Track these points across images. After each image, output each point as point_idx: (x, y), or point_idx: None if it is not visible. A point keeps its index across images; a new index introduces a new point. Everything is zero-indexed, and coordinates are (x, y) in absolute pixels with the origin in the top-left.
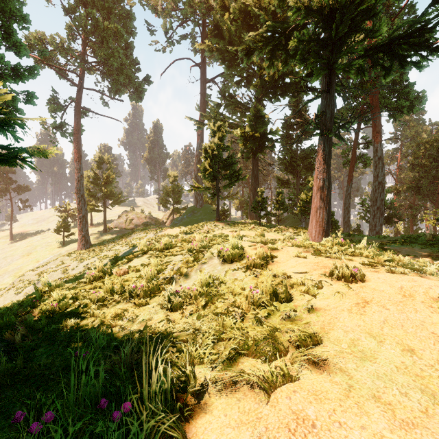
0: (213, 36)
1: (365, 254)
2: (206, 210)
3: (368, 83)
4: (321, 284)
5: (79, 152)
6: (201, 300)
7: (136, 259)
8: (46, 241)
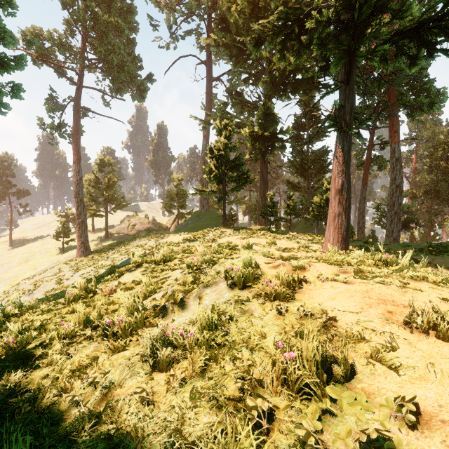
0: (219, 29)
1: (432, 279)
2: (212, 215)
3: (385, 79)
4: (396, 340)
5: (78, 154)
6: (199, 352)
7: (128, 274)
8: (46, 247)
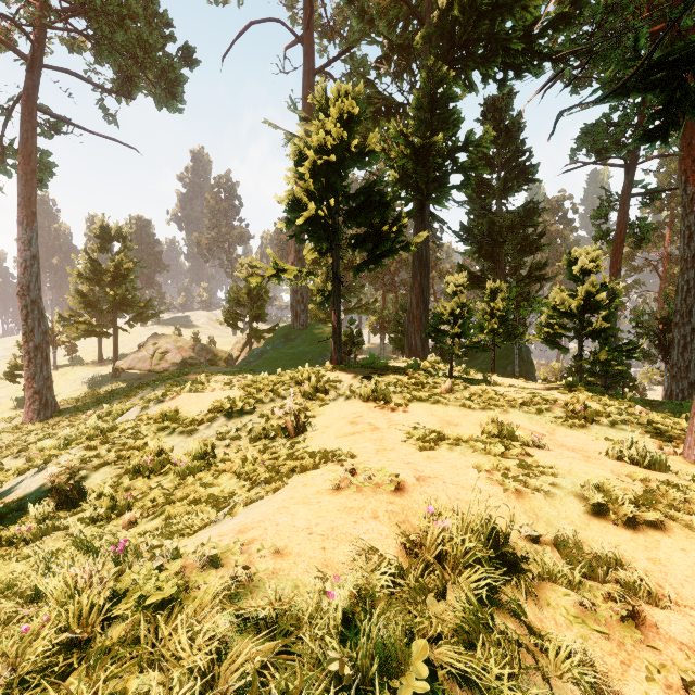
0: None
1: None
2: (314, 333)
3: (688, 37)
4: None
5: (28, 205)
6: None
7: None
8: None
